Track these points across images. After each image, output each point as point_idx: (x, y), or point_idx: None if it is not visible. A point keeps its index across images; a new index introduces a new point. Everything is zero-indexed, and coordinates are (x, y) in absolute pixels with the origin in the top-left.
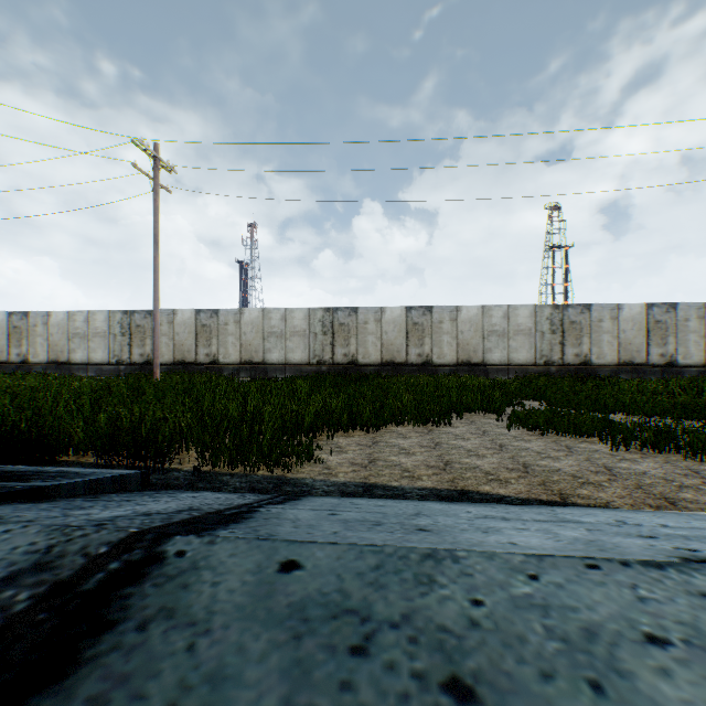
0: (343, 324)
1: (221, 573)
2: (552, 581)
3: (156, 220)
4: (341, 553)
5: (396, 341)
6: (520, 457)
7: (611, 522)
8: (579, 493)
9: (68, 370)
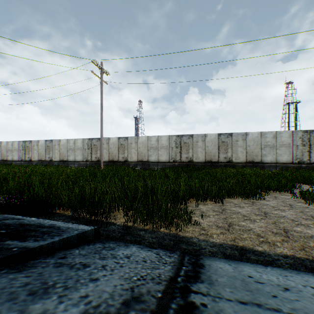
0: (186, 143)
1: None
2: None
3: (101, 96)
4: None
5: (213, 151)
6: None
7: None
8: None
9: (67, 164)
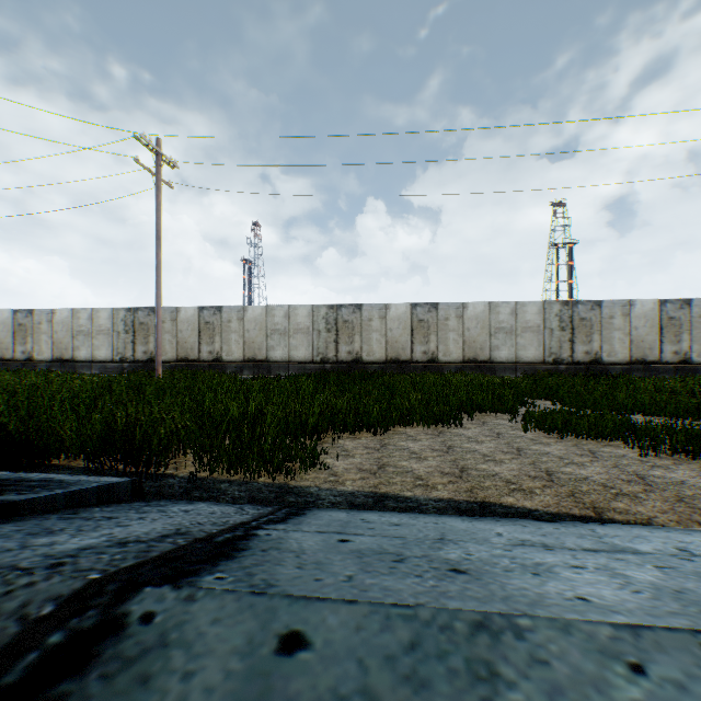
0: (347, 321)
1: (197, 654)
2: (666, 678)
3: (158, 216)
4: (361, 618)
5: (401, 338)
6: (541, 463)
7: (674, 551)
8: (615, 507)
9: (73, 367)
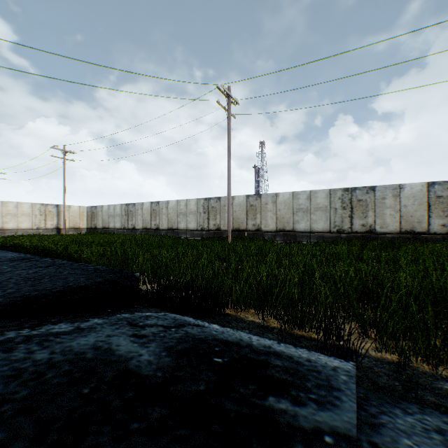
0: (360, 200)
1: None
2: None
3: (228, 136)
4: None
5: (415, 213)
6: None
7: None
8: None
9: (177, 233)
